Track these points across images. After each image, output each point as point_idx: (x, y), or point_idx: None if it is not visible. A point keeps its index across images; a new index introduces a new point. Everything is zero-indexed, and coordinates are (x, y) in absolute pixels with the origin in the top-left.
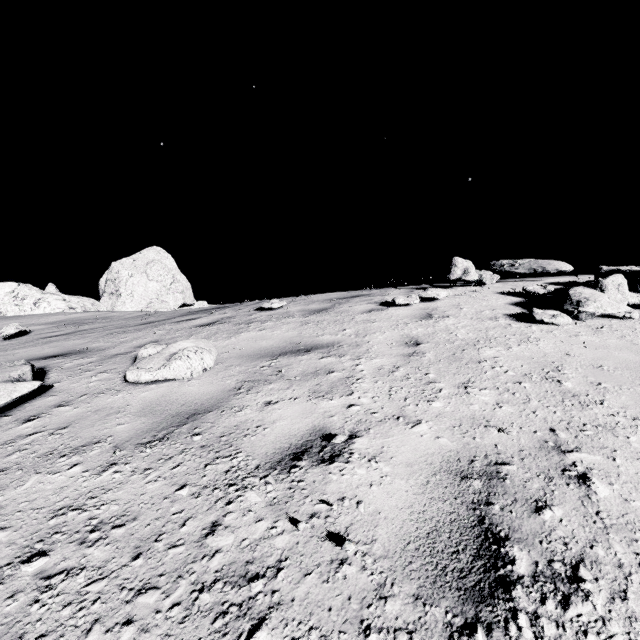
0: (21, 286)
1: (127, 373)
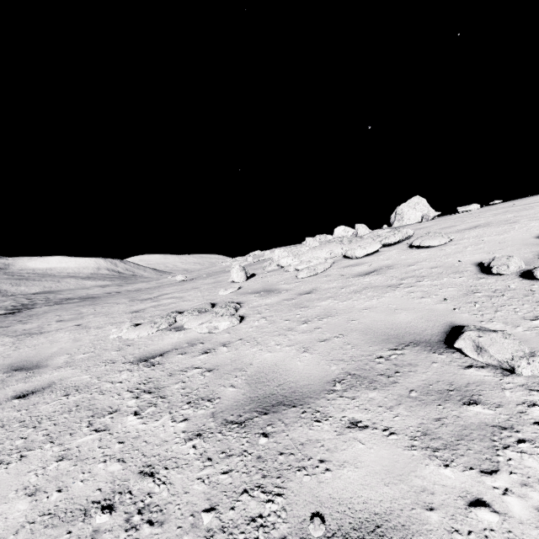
0: (346, 227)
1: (458, 210)
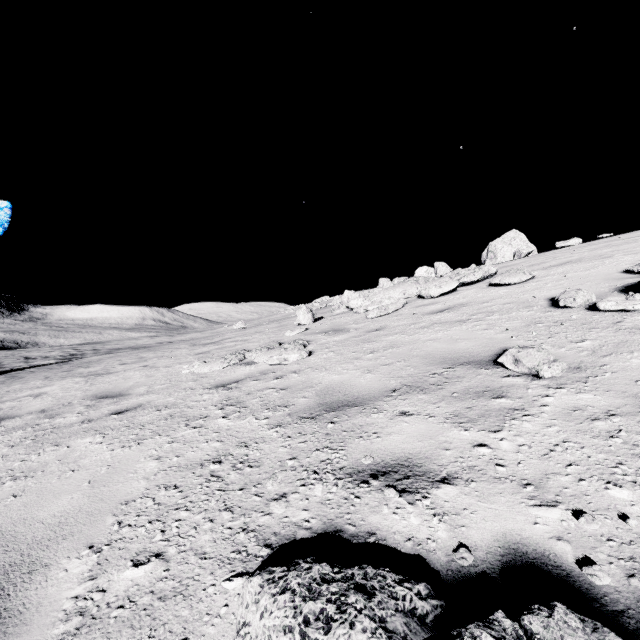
0: (429, 268)
1: (556, 245)
